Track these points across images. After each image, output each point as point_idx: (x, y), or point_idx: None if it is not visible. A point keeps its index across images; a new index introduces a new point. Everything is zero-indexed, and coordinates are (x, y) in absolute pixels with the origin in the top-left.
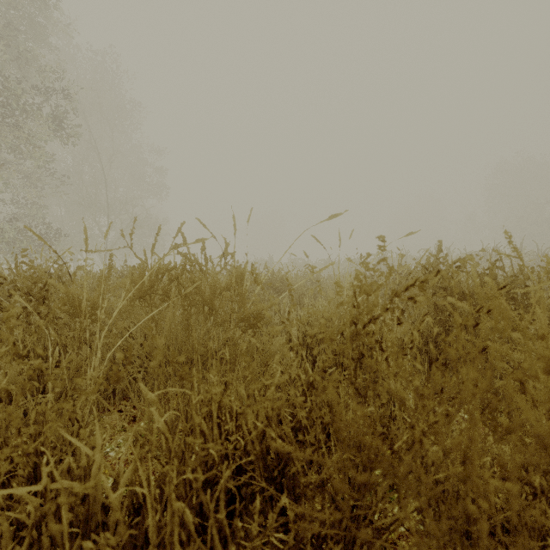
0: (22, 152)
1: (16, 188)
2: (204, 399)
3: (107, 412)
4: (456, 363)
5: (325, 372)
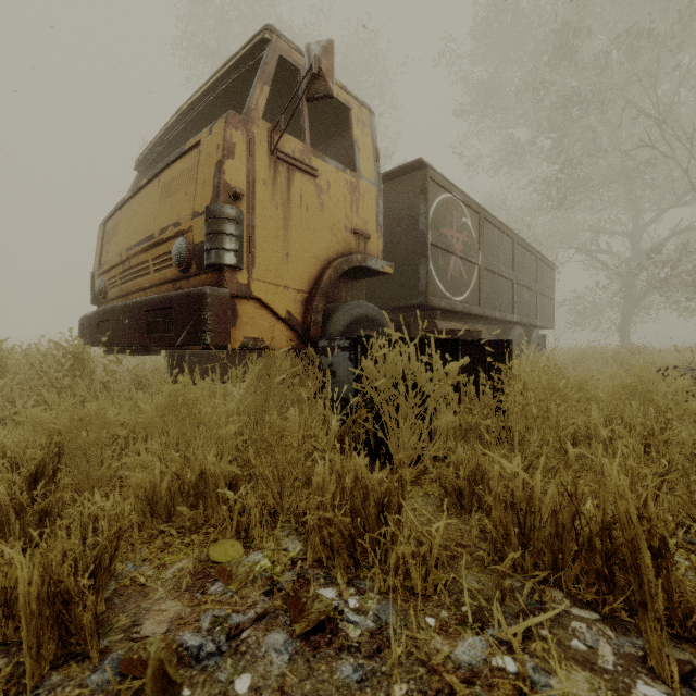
0: None
1: None
2: None
3: None
4: None
5: None
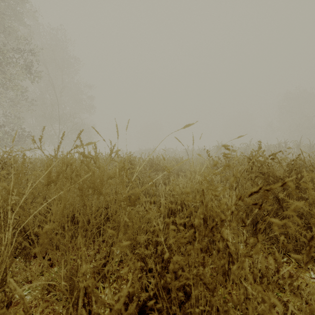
0: (8, 86)
1: (5, 107)
2: (52, 311)
3: (33, 259)
4: (272, 224)
5: (175, 273)
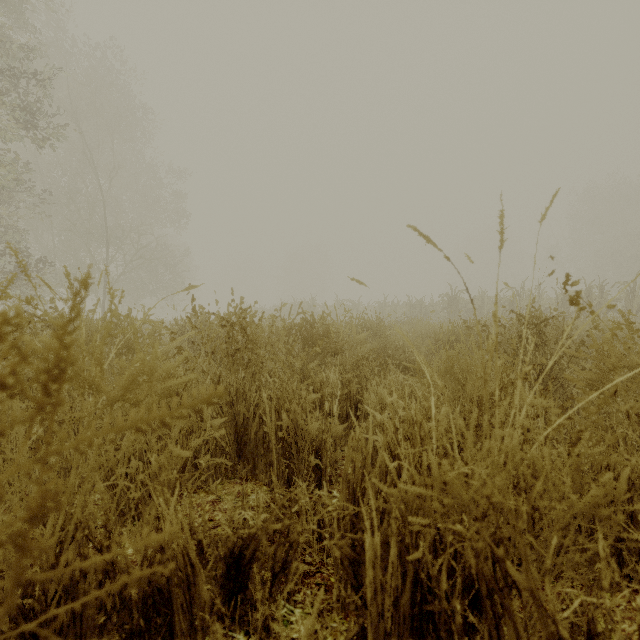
0: None
1: None
2: None
3: None
4: None
5: None
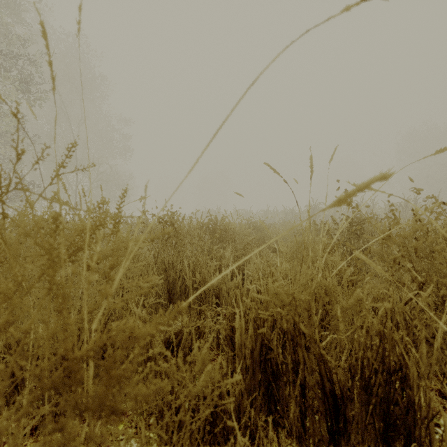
0: None
1: None
2: None
3: None
4: None
5: None
